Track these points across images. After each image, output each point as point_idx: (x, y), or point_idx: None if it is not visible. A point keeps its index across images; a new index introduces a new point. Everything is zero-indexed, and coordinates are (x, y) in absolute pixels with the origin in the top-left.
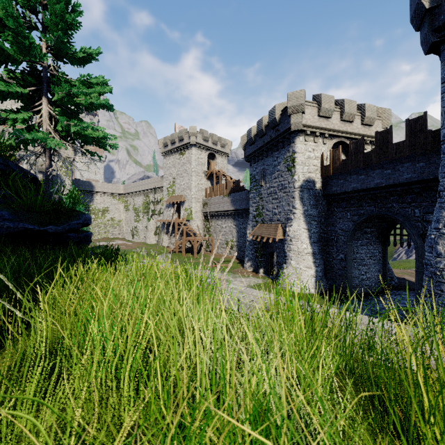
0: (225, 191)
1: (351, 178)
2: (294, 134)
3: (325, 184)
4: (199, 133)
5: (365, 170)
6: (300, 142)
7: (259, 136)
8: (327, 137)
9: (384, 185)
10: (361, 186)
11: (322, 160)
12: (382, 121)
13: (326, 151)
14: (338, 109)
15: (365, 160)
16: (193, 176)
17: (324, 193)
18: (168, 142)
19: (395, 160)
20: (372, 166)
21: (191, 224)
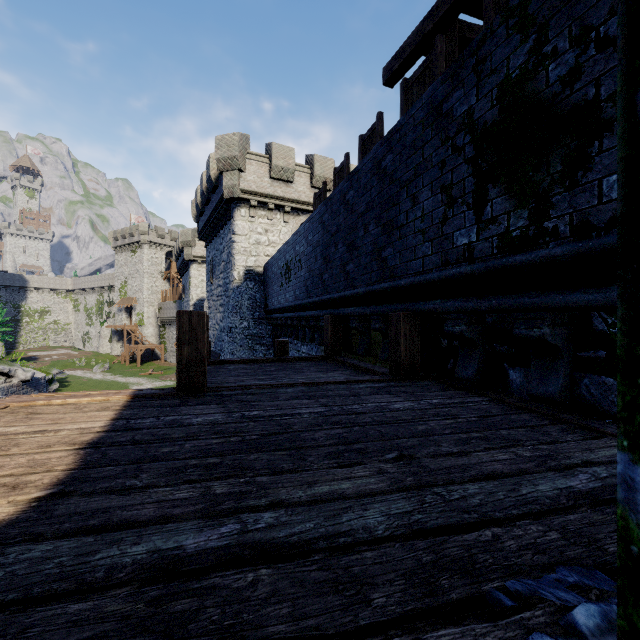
0: (176, 296)
1: None
2: (190, 262)
3: None
4: (152, 231)
5: None
6: (193, 269)
7: (178, 255)
8: None
9: None
10: None
11: None
12: None
13: None
14: None
15: None
16: (145, 278)
17: None
18: (119, 237)
19: None
20: None
21: (143, 331)
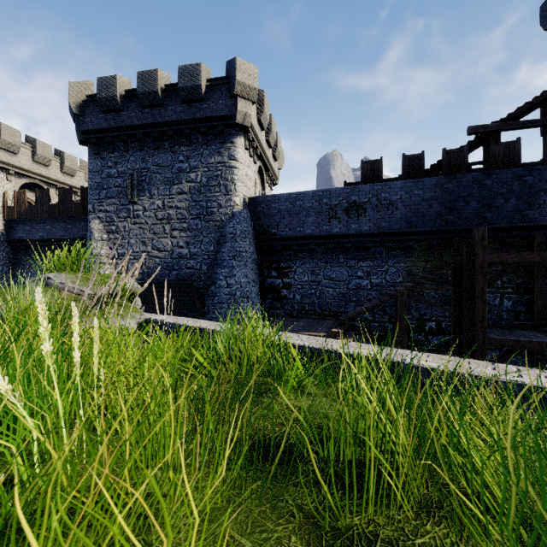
0: None
1: (38, 226)
2: None
3: (10, 228)
4: None
5: (51, 221)
6: None
7: None
8: (13, 174)
9: (67, 238)
10: (48, 236)
11: (5, 200)
12: (86, 174)
13: (12, 190)
14: (30, 147)
15: (50, 211)
16: None
17: (8, 238)
18: None
19: (76, 218)
20: (57, 219)
21: None
